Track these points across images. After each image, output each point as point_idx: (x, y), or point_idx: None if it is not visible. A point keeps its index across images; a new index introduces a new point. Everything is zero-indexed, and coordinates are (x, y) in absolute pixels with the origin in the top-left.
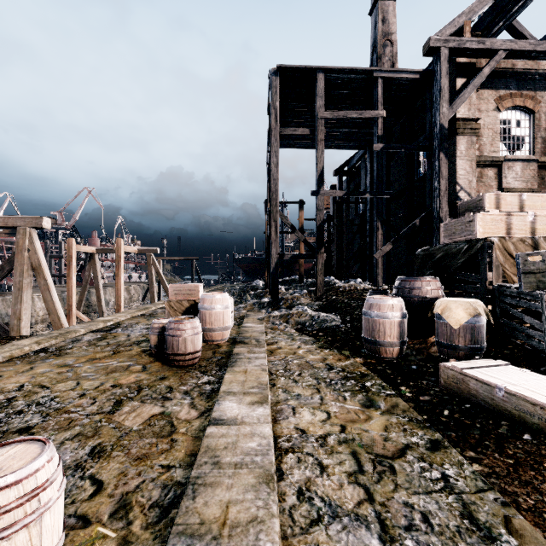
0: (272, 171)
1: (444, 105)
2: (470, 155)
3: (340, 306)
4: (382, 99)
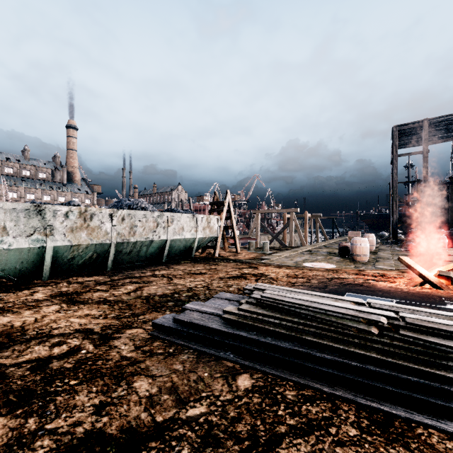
0: (393, 176)
1: None
2: None
3: None
4: None
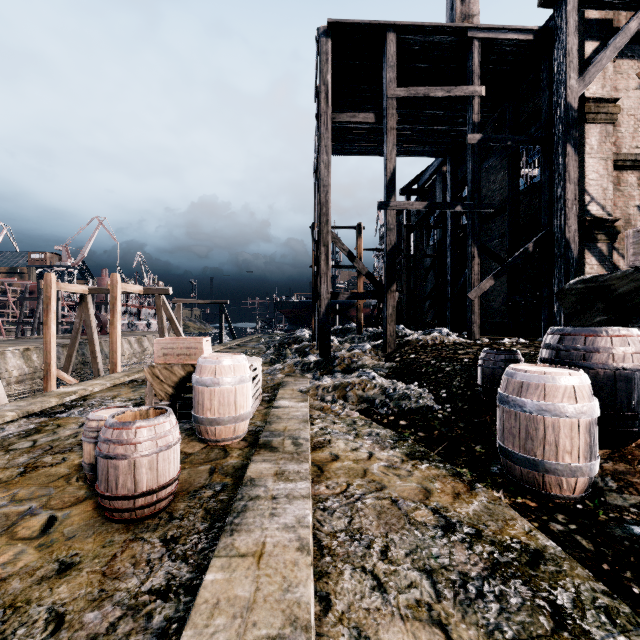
0: (321, 173)
1: (571, 75)
2: (604, 152)
3: (426, 371)
4: (479, 70)
